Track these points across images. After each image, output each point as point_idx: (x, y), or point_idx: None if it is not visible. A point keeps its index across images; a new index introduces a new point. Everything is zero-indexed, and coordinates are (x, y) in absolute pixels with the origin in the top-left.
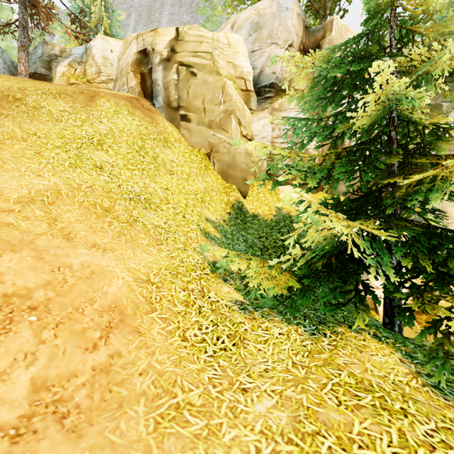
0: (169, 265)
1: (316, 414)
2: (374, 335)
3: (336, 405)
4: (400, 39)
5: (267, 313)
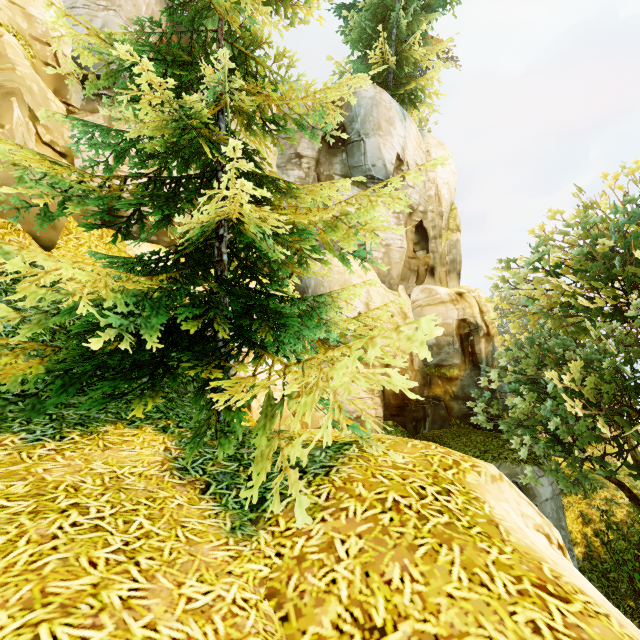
0: None
1: None
2: (162, 428)
3: None
4: (232, 61)
5: None
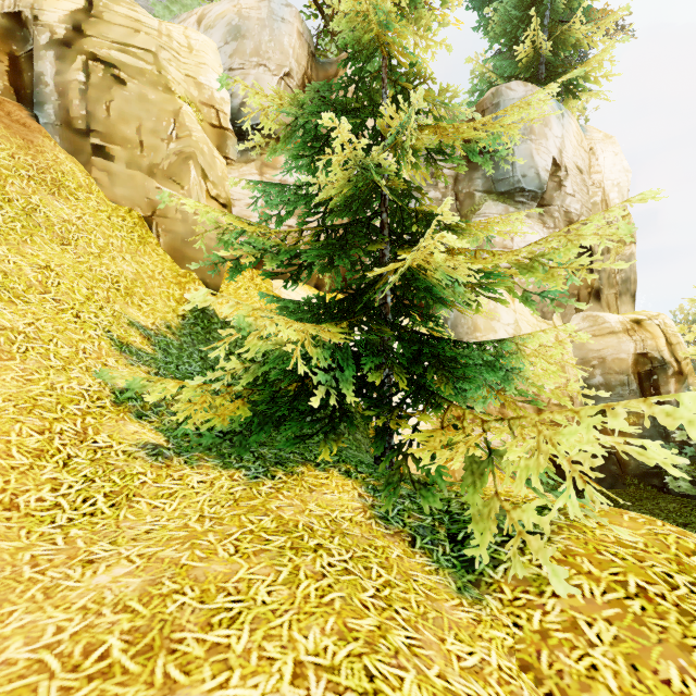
0: (17, 394)
1: (191, 571)
2: (345, 472)
3: (229, 555)
4: (394, 98)
5: (197, 457)
